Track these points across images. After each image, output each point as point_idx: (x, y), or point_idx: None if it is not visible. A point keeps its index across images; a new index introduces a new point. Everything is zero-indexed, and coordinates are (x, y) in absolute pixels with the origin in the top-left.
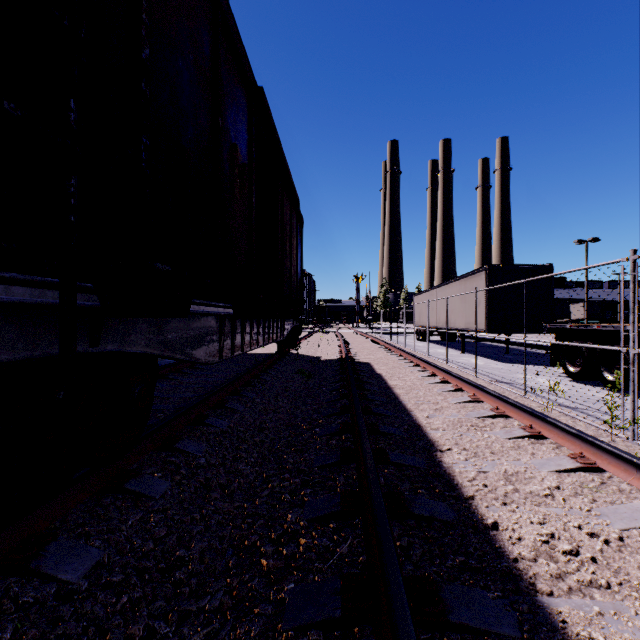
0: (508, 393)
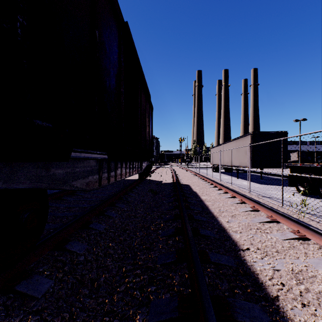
0: (272, 204)
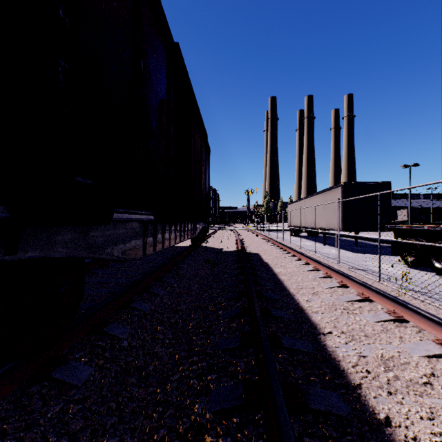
0: (366, 279)
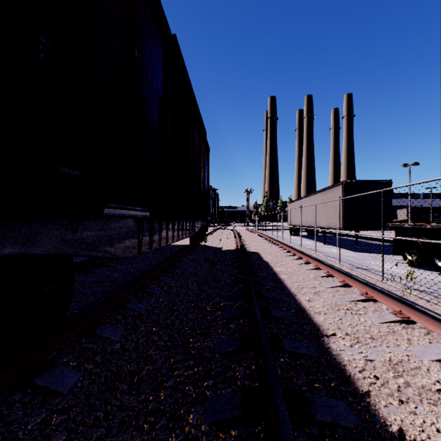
0: (368, 278)
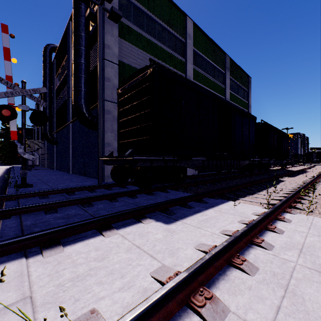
0: None
